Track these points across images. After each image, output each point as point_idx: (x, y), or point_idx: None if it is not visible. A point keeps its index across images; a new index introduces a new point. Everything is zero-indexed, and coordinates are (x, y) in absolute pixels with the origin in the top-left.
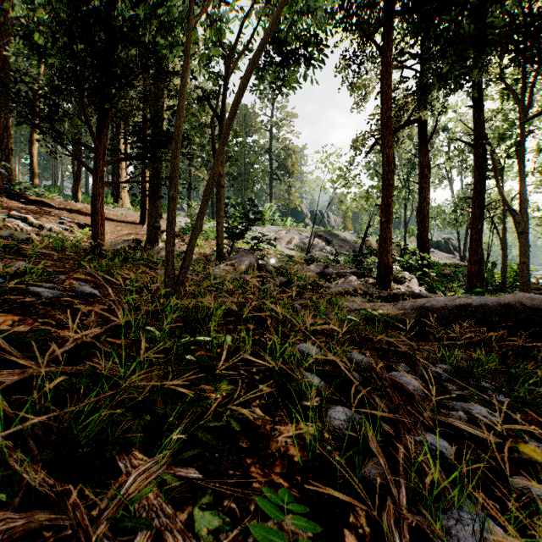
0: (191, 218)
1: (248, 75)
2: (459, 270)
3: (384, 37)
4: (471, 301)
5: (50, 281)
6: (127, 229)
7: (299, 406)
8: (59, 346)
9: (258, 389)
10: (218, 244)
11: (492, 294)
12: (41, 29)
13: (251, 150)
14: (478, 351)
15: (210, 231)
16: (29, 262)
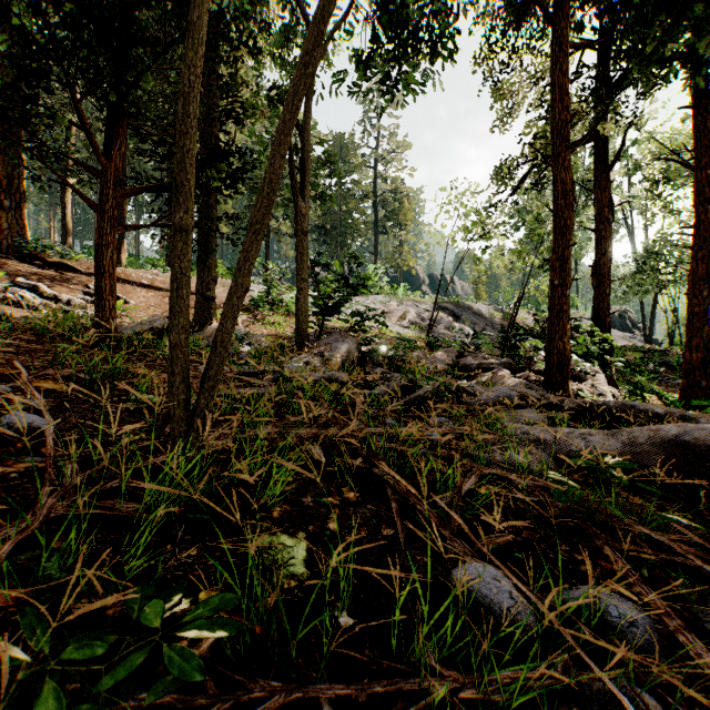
0: (267, 286)
1: None
2: (646, 356)
3: None
4: None
5: None
6: None
7: None
8: None
9: None
10: (299, 322)
11: None
12: None
13: (349, 194)
14: None
15: (292, 303)
16: None
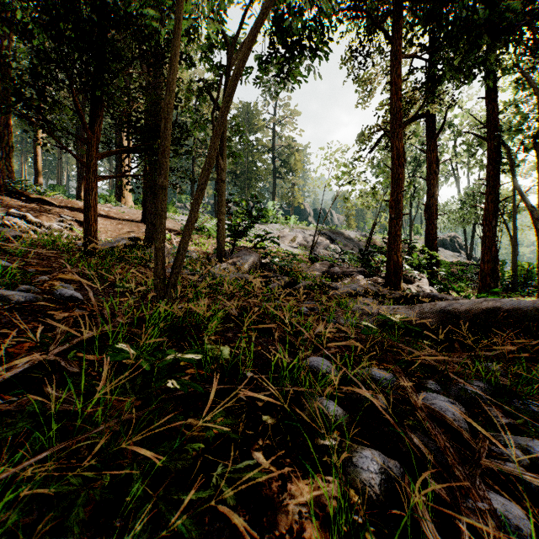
0: None
1: (249, 44)
2: (466, 269)
3: (393, 25)
4: (500, 304)
5: (28, 282)
6: (128, 227)
7: (318, 462)
8: (8, 369)
9: (261, 423)
10: (219, 242)
11: (502, 293)
12: (25, 7)
13: (254, 148)
14: (533, 371)
15: (212, 229)
16: (11, 261)
